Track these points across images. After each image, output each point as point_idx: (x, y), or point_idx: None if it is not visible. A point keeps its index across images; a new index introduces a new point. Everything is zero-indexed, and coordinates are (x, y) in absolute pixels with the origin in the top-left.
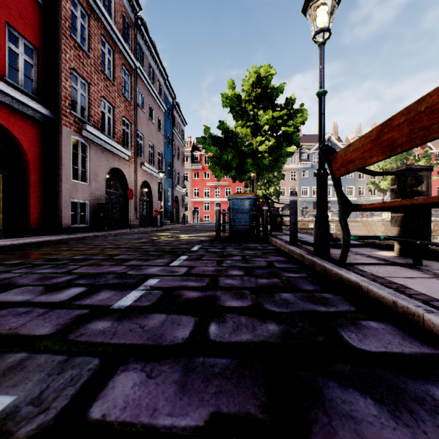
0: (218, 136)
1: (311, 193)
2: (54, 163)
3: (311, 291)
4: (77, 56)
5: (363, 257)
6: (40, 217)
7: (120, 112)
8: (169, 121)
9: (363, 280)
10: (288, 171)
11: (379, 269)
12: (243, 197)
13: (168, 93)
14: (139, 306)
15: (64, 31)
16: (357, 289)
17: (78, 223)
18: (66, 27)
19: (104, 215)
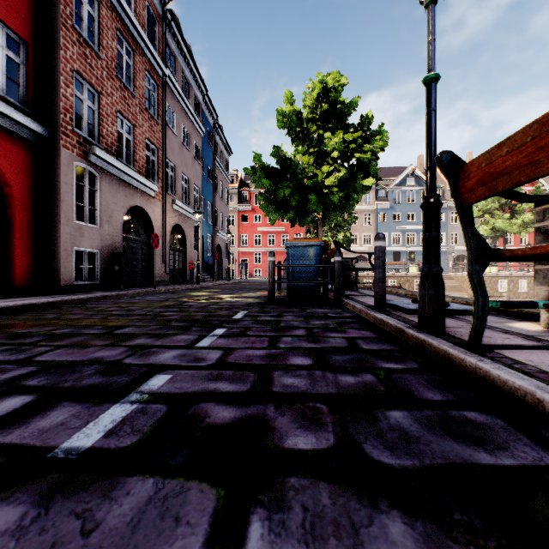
0: (272, 166)
1: (390, 241)
2: (50, 198)
3: (440, 406)
4: (82, 55)
5: (497, 333)
6: (30, 272)
7: (143, 133)
8: (209, 147)
9: (540, 386)
10: (361, 213)
11: (543, 357)
12: (306, 243)
13: (208, 112)
14: (110, 449)
15: (64, 20)
16: (528, 403)
17: (84, 279)
18: (67, 14)
19: (120, 269)
